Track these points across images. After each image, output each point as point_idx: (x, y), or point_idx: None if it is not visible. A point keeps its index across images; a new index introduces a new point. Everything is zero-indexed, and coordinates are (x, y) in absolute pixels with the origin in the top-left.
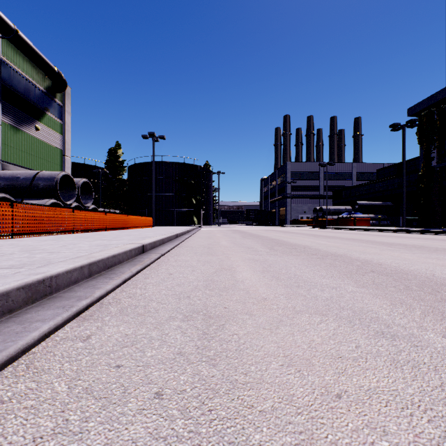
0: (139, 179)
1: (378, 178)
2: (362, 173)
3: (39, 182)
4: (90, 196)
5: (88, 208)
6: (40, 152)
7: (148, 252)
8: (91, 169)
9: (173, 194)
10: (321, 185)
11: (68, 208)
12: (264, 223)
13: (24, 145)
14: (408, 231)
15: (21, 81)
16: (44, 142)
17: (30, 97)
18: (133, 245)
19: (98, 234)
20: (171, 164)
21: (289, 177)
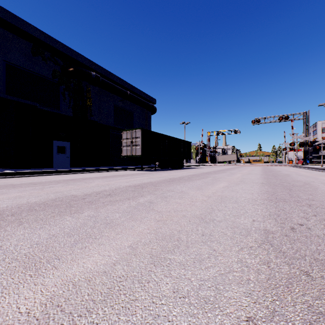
0: None
1: None
2: None
3: None
4: None
5: None
6: None
7: None
8: None
9: None
10: None
11: None
12: None
13: None
14: (35, 173)
15: None
16: None
17: None
18: None
19: None
20: None
21: None
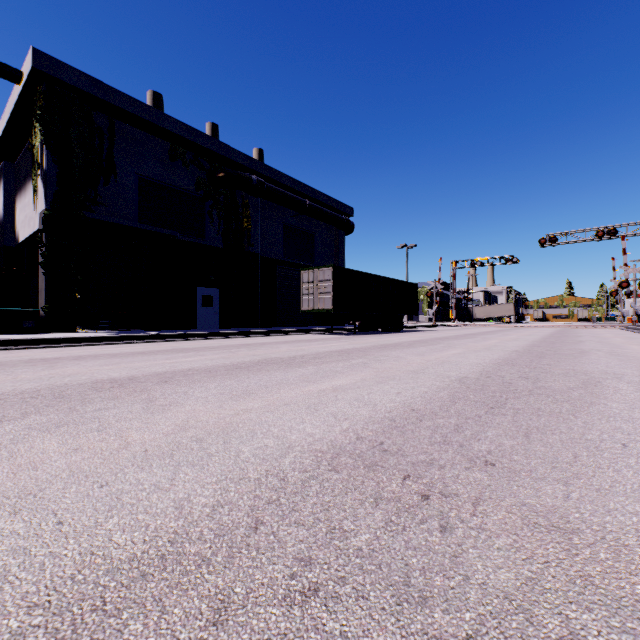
0: None
1: None
2: None
3: None
4: None
5: None
6: None
7: None
8: None
9: None
10: None
11: None
12: None
13: None
14: (189, 336)
15: None
16: None
17: None
18: None
19: None
20: None
21: None
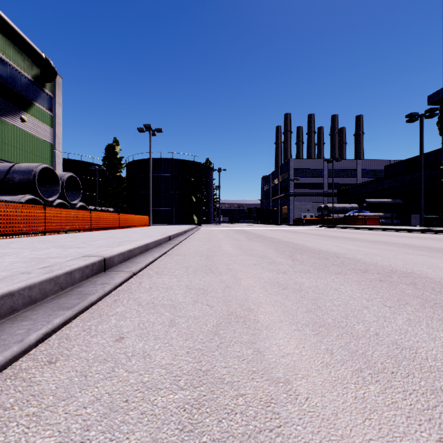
0: (137, 176)
1: (385, 174)
2: (367, 170)
3: (14, 175)
4: (78, 192)
5: (75, 205)
6: (27, 145)
7: (113, 268)
8: (88, 166)
9: (172, 191)
10: (325, 182)
11: (37, 204)
12: (266, 222)
13: (7, 138)
14: (434, 231)
15: (4, 67)
16: (31, 135)
17: (15, 86)
18: (81, 261)
19: (73, 236)
20: (170, 160)
21: (292, 174)
